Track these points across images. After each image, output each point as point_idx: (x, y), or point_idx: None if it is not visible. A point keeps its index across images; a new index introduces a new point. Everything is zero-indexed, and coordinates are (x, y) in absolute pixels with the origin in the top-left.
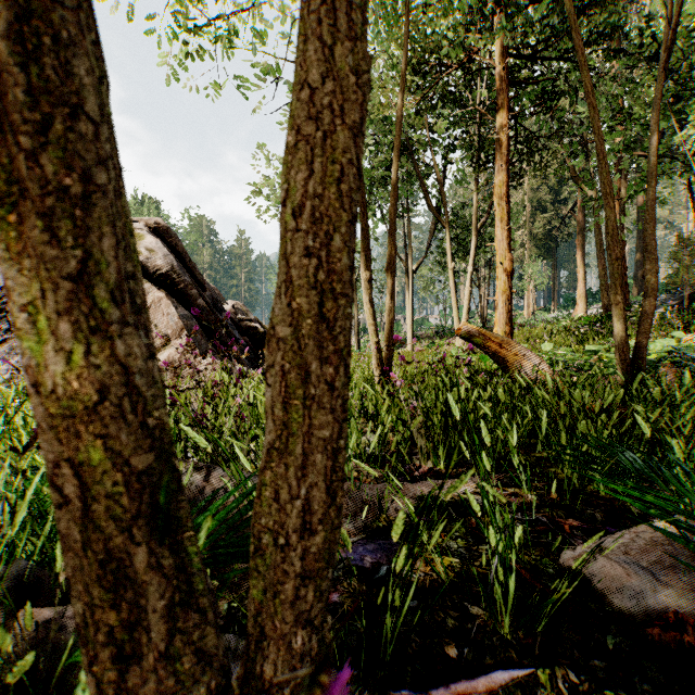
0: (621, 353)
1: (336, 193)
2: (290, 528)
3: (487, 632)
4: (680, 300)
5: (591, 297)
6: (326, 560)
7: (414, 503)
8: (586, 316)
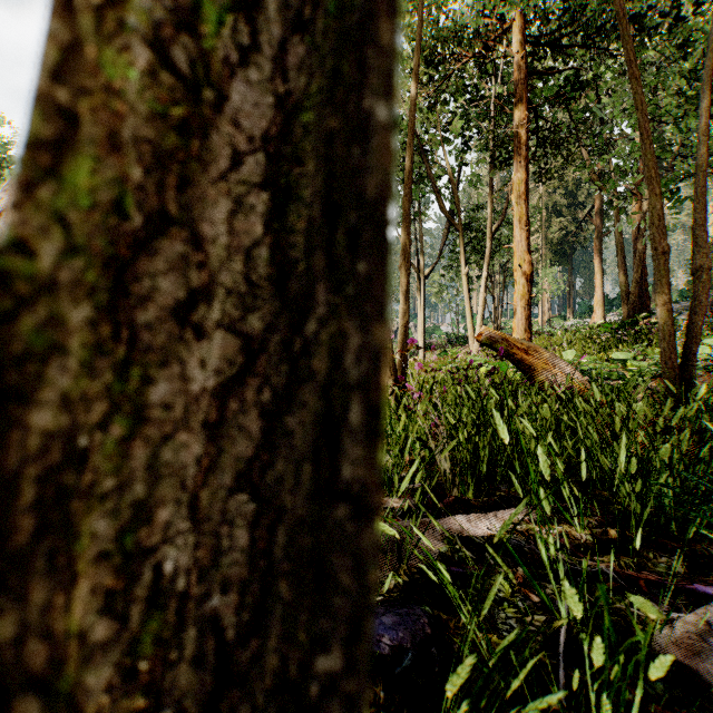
0: (668, 360)
1: None
2: None
3: None
4: None
5: (608, 304)
6: None
7: (441, 547)
8: (607, 323)
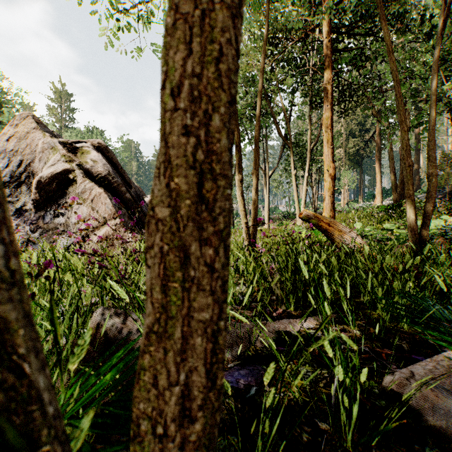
0: (412, 230)
1: (217, 75)
2: (169, 416)
3: (333, 444)
4: (443, 195)
5: (385, 193)
6: (207, 444)
7: (273, 336)
8: (383, 205)
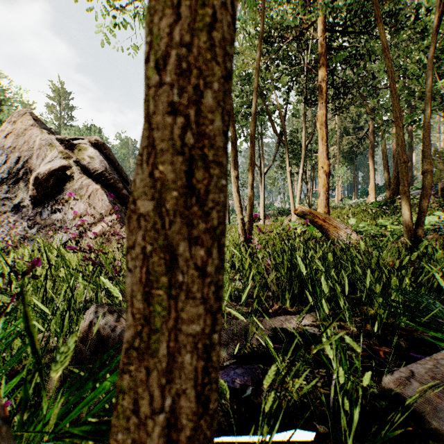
0: (407, 226)
1: (209, 45)
2: None
3: None
4: (436, 191)
5: (378, 189)
6: None
7: (269, 333)
8: (376, 202)
